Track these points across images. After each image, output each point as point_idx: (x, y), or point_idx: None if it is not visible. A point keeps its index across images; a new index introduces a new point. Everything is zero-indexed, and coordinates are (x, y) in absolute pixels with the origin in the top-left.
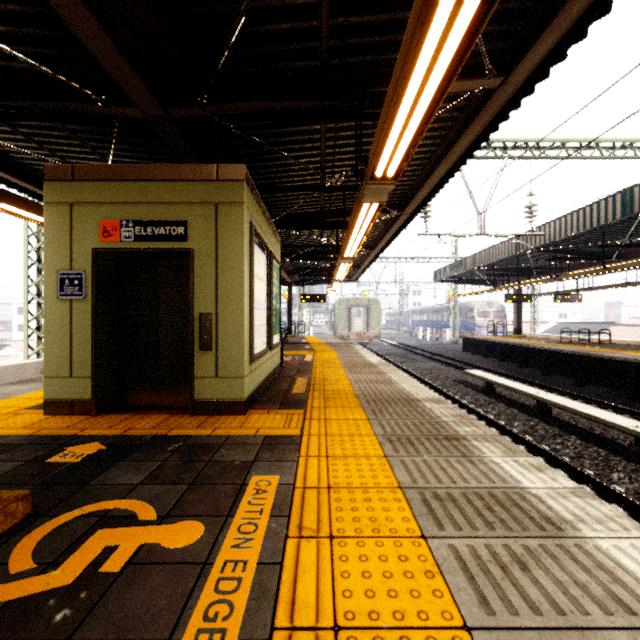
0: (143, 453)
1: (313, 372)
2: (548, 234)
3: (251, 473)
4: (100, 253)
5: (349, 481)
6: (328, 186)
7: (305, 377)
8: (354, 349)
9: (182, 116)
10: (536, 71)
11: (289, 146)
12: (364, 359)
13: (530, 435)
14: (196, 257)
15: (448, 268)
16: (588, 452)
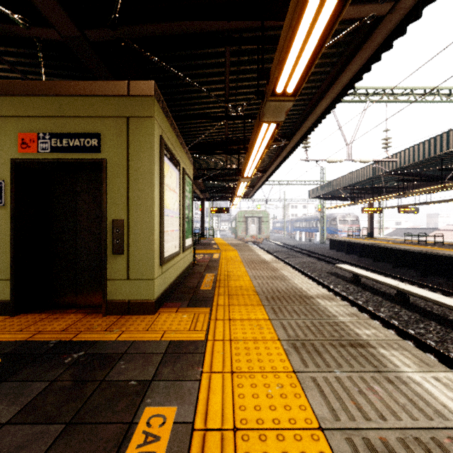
0: (36, 367)
1: (219, 269)
2: (399, 161)
3: (145, 401)
4: (19, 163)
5: (259, 416)
6: (231, 115)
7: (212, 273)
8: (251, 248)
9: (98, 38)
10: None
11: (199, 79)
12: (259, 257)
13: (396, 320)
14: (109, 167)
15: (319, 188)
16: (449, 337)
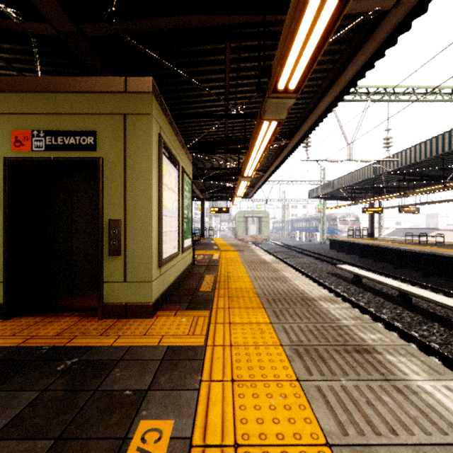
0: (26, 376)
1: (219, 269)
2: (400, 160)
3: (140, 413)
4: (13, 162)
5: (261, 430)
6: (231, 114)
7: (212, 274)
8: (251, 249)
9: (94, 33)
10: None
11: (198, 77)
12: (260, 257)
13: (398, 321)
14: (105, 166)
15: (320, 188)
16: None
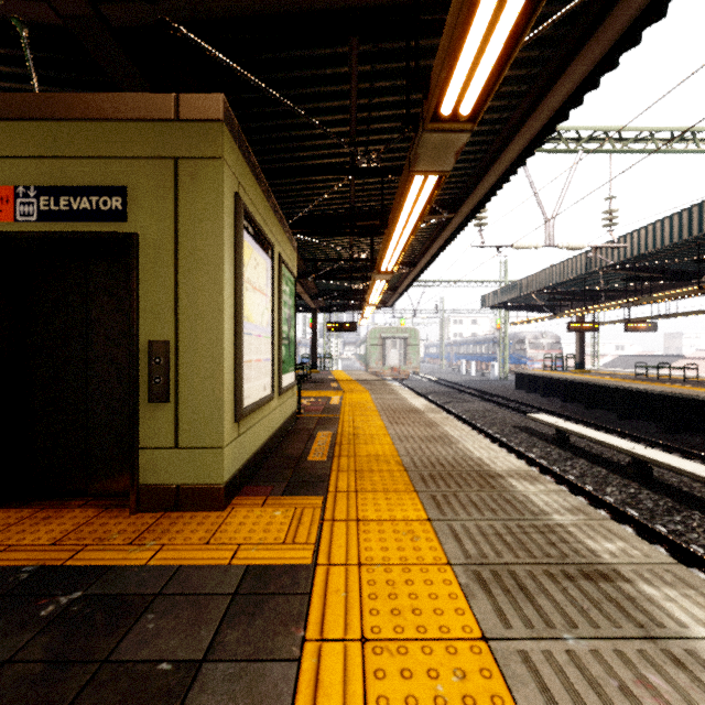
0: None
1: (340, 423)
2: (630, 247)
3: None
4: None
5: None
6: (360, 167)
7: (329, 431)
8: (391, 388)
9: (125, 21)
10: None
11: (305, 104)
12: (406, 402)
13: (633, 508)
14: (142, 247)
15: (499, 292)
16: None
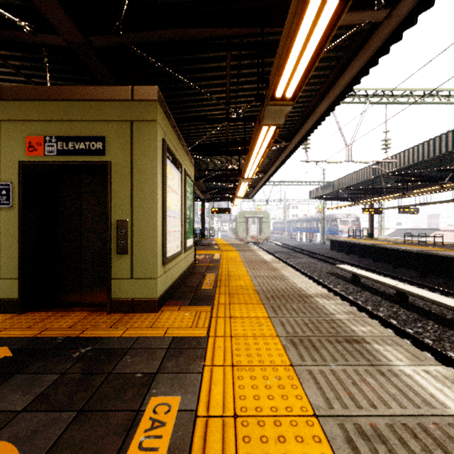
0: (46, 361)
1: (220, 268)
2: (399, 162)
3: (151, 391)
4: (26, 166)
5: (257, 404)
6: (232, 118)
7: (213, 273)
8: (251, 249)
9: (102, 44)
10: (420, 2)
11: (200, 82)
12: (260, 257)
13: (394, 319)
14: (113, 169)
15: (320, 189)
16: (446, 336)
